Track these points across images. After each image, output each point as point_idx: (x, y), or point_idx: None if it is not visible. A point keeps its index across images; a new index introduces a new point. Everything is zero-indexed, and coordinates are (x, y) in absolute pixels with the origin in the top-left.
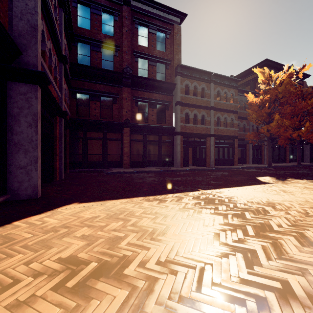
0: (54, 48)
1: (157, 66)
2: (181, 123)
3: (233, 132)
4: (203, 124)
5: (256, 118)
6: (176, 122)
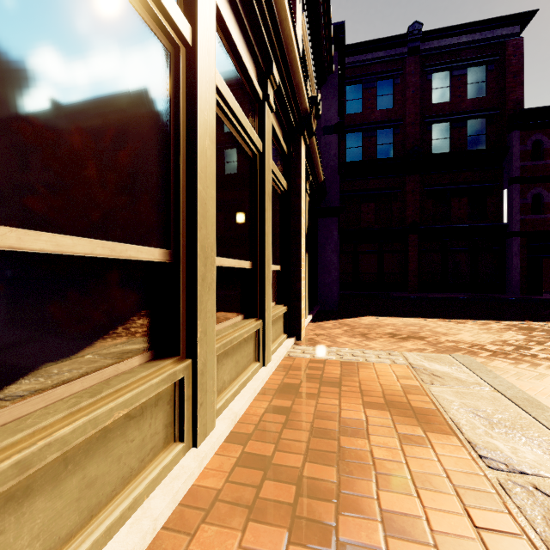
0: None
1: (468, 125)
2: (521, 216)
3: None
4: None
5: None
6: (509, 216)
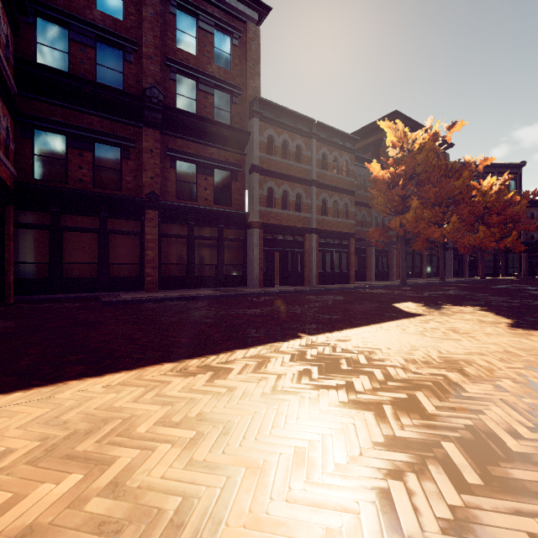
0: None
1: (214, 95)
2: (260, 207)
3: (348, 227)
4: (298, 211)
5: (383, 204)
6: (251, 205)
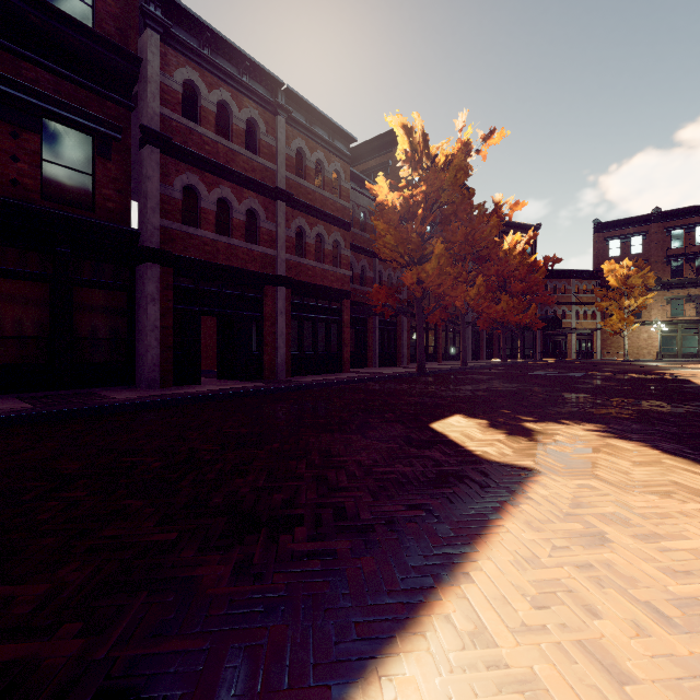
0: None
1: None
2: (164, 221)
3: (340, 281)
4: (252, 243)
5: (394, 247)
6: (142, 213)
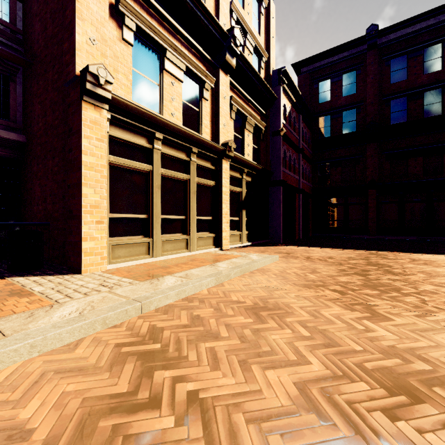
0: (293, 149)
1: (424, 97)
2: None
3: None
4: None
5: None
6: None
